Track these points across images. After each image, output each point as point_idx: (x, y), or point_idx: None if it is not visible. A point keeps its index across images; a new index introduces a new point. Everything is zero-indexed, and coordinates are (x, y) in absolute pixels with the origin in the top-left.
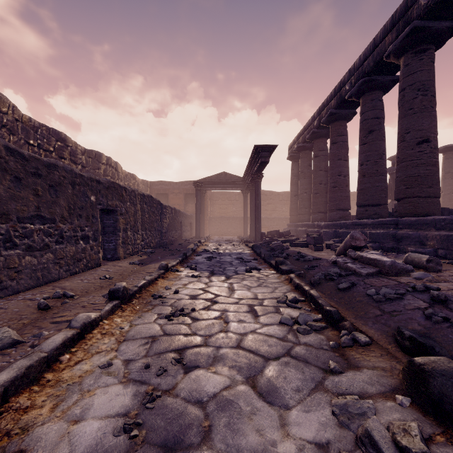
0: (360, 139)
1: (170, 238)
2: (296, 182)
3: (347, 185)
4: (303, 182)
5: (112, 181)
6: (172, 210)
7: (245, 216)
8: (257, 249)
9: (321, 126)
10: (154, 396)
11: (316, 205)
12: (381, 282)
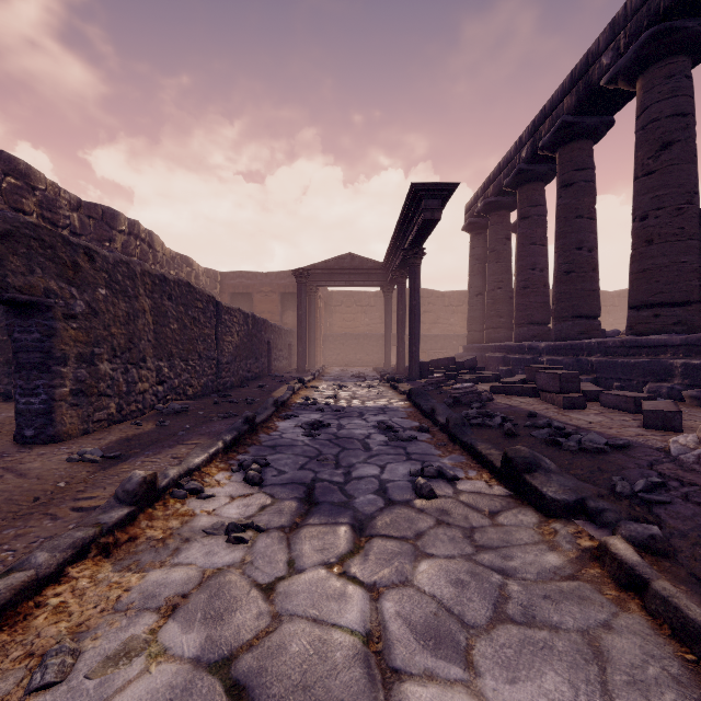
0: (639, 165)
1: (242, 373)
2: (479, 270)
3: (595, 267)
4: (495, 270)
5: (31, 221)
6: (247, 318)
7: (388, 333)
8: (422, 400)
9: (537, 157)
10: None
11: (525, 310)
12: None
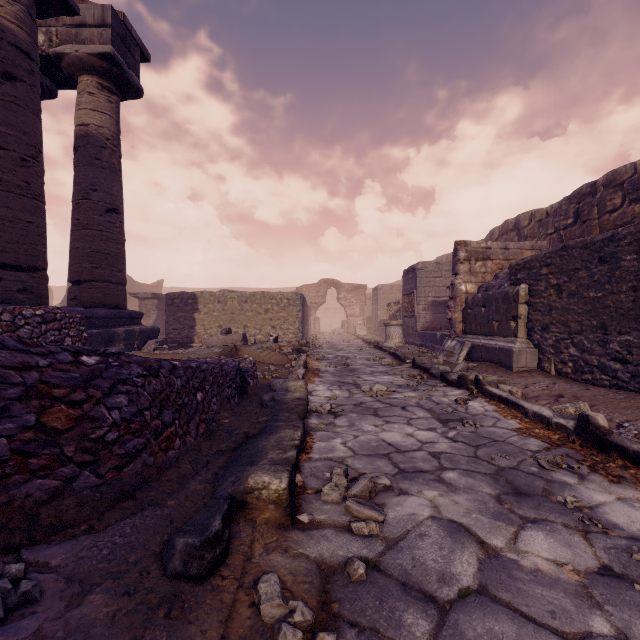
0: None
1: None
2: None
3: None
4: None
5: None
6: None
7: None
8: None
9: None
10: (587, 519)
11: None
12: None
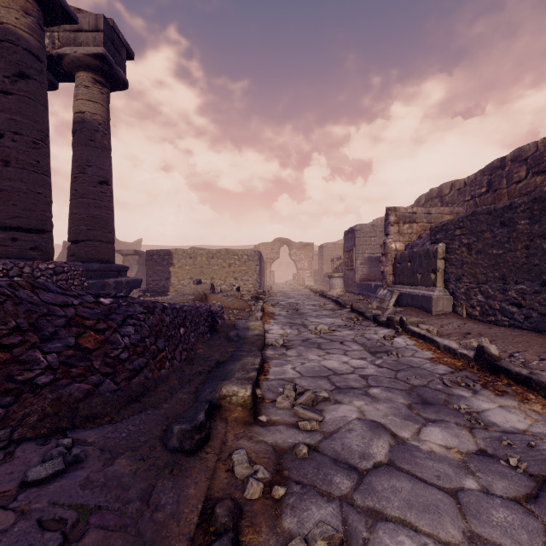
0: None
1: None
2: None
3: None
4: None
5: None
6: None
7: None
8: None
9: None
10: (473, 419)
11: None
12: None
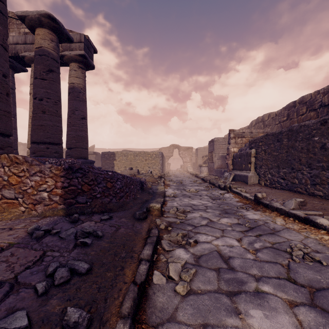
0: None
1: None
2: None
3: None
4: None
5: None
6: None
7: None
8: None
9: None
10: (240, 216)
11: None
12: (14, 258)
